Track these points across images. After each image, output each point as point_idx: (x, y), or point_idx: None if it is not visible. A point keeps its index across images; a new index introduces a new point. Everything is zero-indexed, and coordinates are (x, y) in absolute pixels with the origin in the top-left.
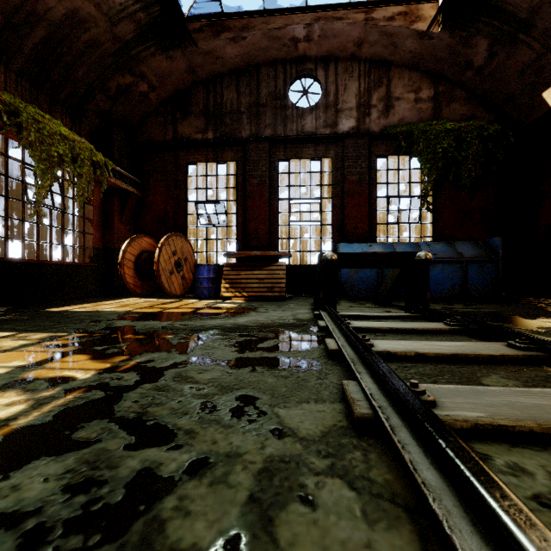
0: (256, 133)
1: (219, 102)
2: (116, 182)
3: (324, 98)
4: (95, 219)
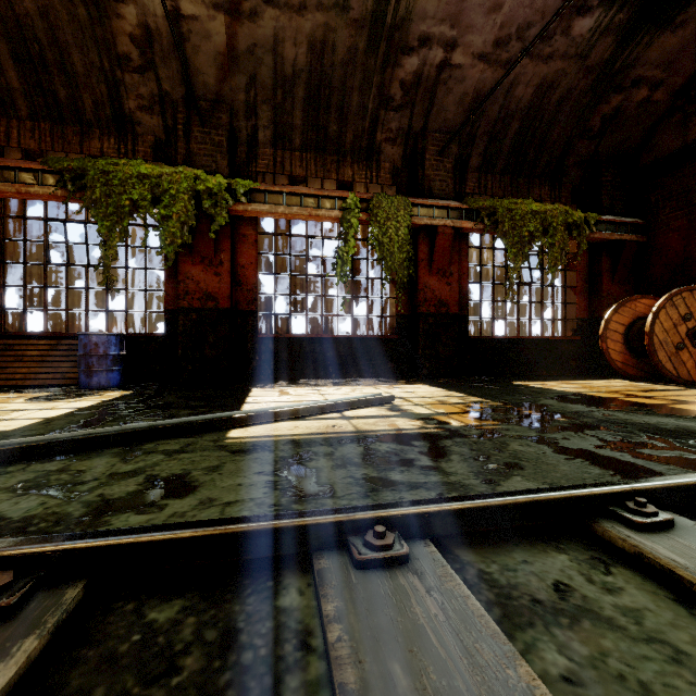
0: None
1: None
2: (602, 235)
3: None
4: (579, 286)
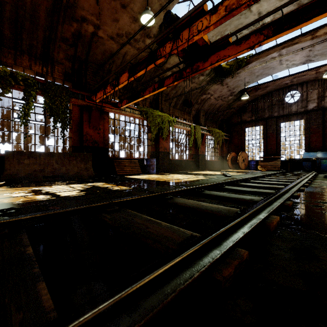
0: (271, 115)
1: (257, 106)
2: (225, 138)
3: (300, 97)
4: (219, 148)
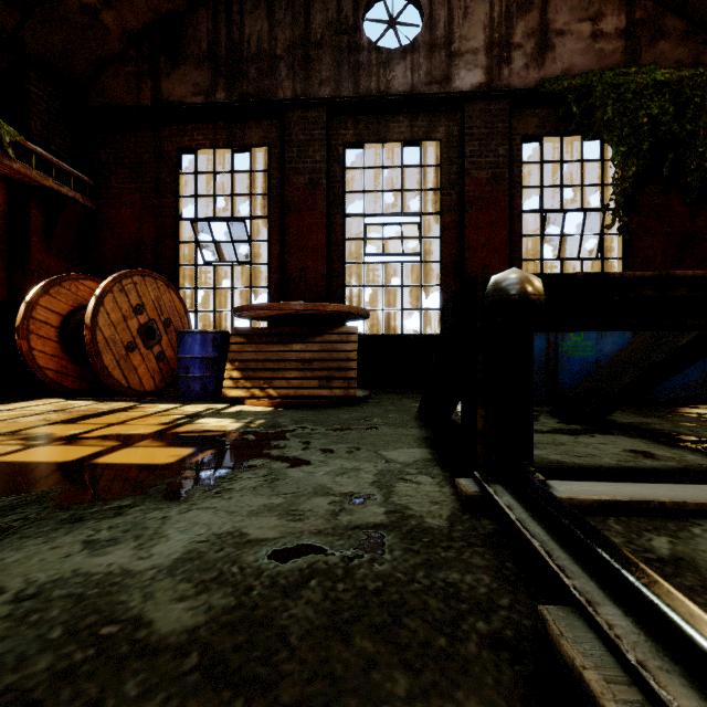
0: (305, 95)
1: (237, 38)
2: (27, 171)
3: (426, 31)
4: None
